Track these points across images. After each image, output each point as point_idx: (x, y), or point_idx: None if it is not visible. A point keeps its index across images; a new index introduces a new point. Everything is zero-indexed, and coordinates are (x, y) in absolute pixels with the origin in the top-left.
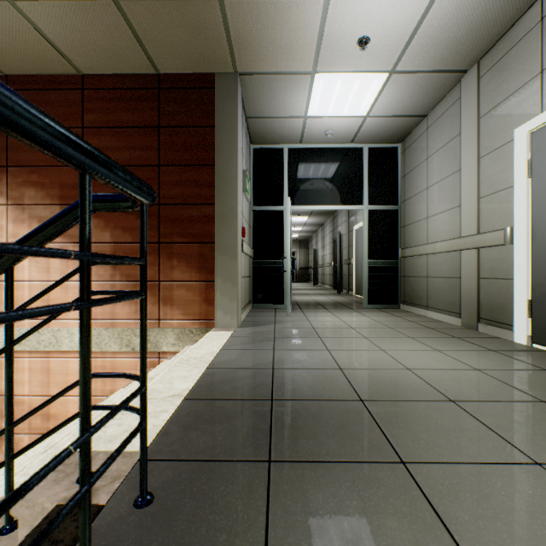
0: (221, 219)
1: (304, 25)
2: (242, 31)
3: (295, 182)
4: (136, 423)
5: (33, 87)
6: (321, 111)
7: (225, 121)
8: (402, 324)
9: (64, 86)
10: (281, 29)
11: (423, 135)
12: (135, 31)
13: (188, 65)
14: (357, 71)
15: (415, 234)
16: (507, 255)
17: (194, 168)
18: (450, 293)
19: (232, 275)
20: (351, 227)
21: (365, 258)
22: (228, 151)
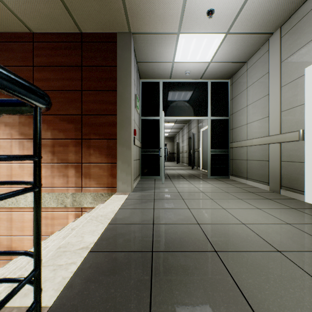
0: (121, 124)
1: (173, 0)
2: (134, 4)
3: (167, 102)
4: (50, 276)
5: (1, 40)
6: (182, 58)
7: (123, 63)
8: (233, 189)
9: (21, 40)
10: (159, 3)
11: (244, 74)
12: (64, 3)
13: (100, 27)
14: (205, 32)
15: (239, 133)
16: (300, 147)
17: (103, 92)
18: (261, 170)
19: (128, 159)
20: (199, 129)
21: (209, 148)
22: (125, 81)
